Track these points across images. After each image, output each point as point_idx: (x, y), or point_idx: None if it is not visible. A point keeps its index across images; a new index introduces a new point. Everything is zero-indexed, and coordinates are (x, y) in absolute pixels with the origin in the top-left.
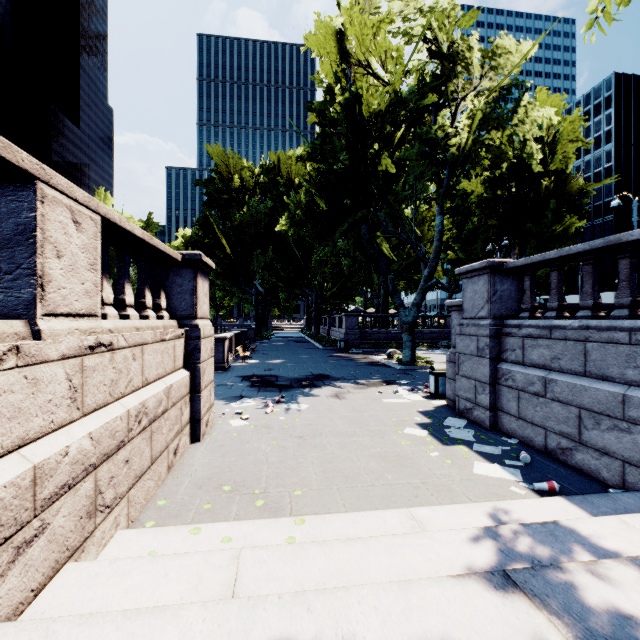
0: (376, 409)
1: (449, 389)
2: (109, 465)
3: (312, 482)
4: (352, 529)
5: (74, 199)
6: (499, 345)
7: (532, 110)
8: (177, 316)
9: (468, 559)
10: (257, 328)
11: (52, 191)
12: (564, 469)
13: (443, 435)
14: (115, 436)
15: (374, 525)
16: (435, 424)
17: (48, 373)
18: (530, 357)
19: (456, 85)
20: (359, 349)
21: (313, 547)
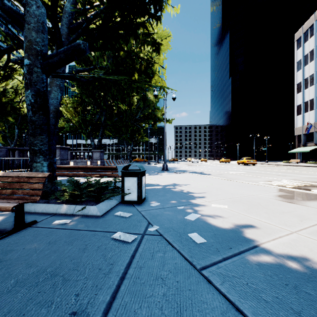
0: None
1: None
2: None
3: None
4: None
5: None
6: None
7: None
8: None
9: None
10: None
11: None
12: None
13: None
14: None
15: None
16: None
17: None
18: None
19: (21, 91)
20: None
21: None
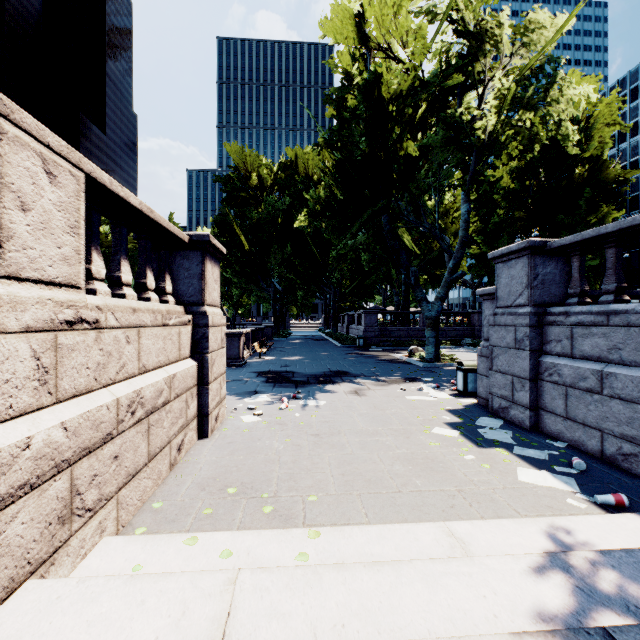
0: (399, 407)
1: (480, 386)
2: (91, 461)
3: (329, 486)
4: (377, 546)
5: (46, 145)
6: (541, 336)
7: (567, 88)
8: (184, 302)
9: (536, 599)
10: (275, 326)
11: (14, 129)
12: (629, 479)
13: (477, 436)
14: (99, 427)
15: (404, 542)
16: (466, 424)
17: (4, 347)
18: (581, 348)
19: (483, 65)
20: (378, 347)
21: (329, 572)
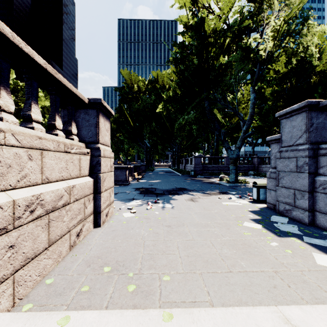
0: (219, 208)
1: (269, 196)
2: None
3: (178, 265)
4: None
5: None
6: (316, 163)
7: (312, 27)
8: (86, 141)
9: None
10: (146, 165)
11: None
12: None
13: (274, 228)
14: None
15: None
16: (265, 220)
17: None
18: None
19: (262, 16)
20: (202, 175)
21: None
